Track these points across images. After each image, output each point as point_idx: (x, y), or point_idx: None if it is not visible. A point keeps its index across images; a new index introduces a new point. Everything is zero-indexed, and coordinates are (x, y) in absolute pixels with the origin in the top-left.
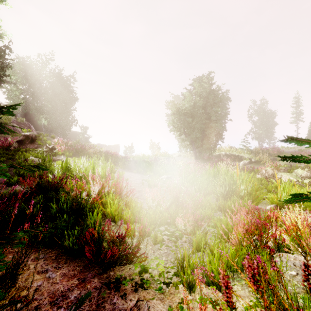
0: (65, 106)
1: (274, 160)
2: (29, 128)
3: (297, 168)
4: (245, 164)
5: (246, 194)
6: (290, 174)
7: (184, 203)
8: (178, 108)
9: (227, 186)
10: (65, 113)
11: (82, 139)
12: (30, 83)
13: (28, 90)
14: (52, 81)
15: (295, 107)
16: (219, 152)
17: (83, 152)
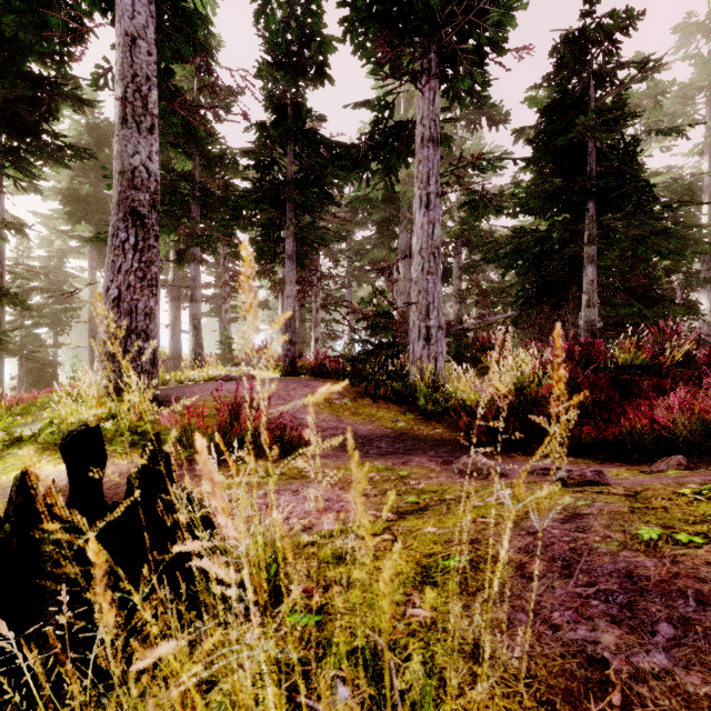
0: None
1: None
2: None
3: None
4: None
5: None
6: None
7: None
8: None
9: None
10: None
11: None
12: None
13: None
14: None
15: None
16: None
17: None
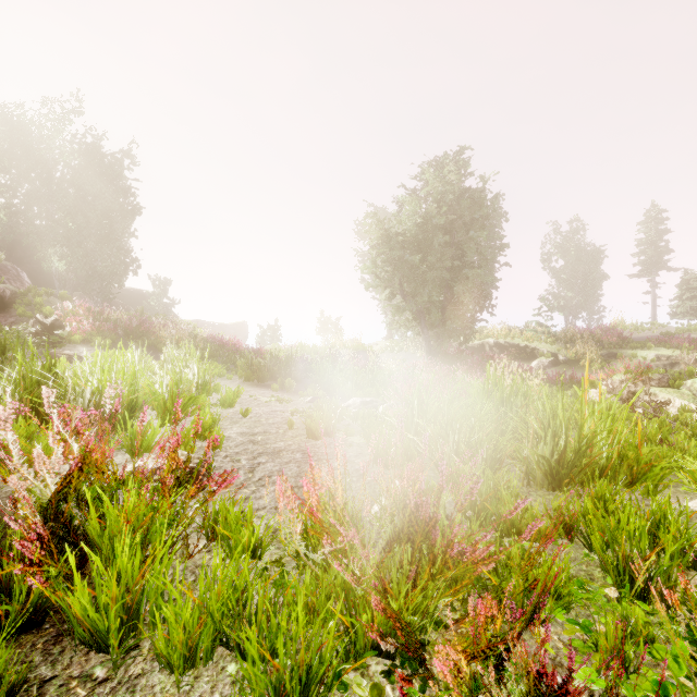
0: (111, 225)
1: (611, 357)
2: (16, 279)
3: (691, 377)
4: (543, 367)
5: (616, 460)
6: (677, 391)
7: (457, 542)
8: (386, 230)
9: (562, 437)
10: (111, 244)
11: (156, 309)
12: (23, 168)
13: (16, 185)
14: (79, 165)
15: (647, 237)
16: (481, 340)
17: (146, 337)
